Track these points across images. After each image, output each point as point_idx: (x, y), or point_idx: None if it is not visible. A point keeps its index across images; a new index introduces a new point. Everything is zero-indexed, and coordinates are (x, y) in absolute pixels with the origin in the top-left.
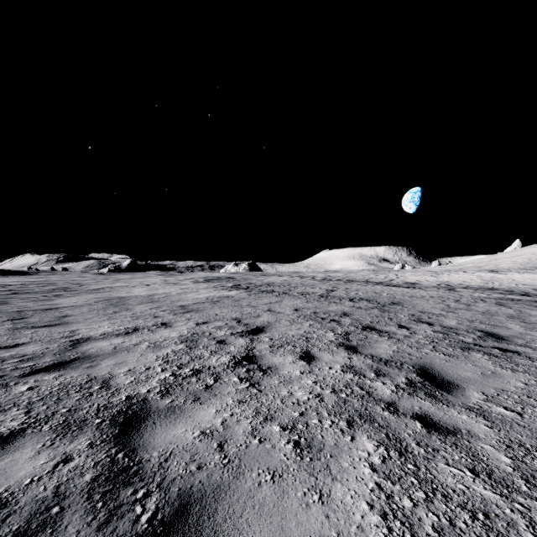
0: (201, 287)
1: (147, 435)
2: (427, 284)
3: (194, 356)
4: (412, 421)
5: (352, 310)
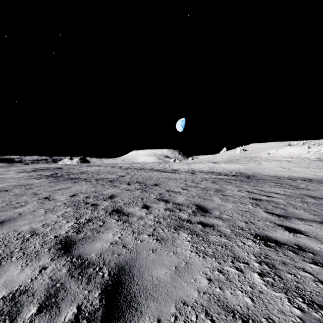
0: (17, 176)
1: None
2: (183, 170)
3: None
4: None
5: (121, 192)
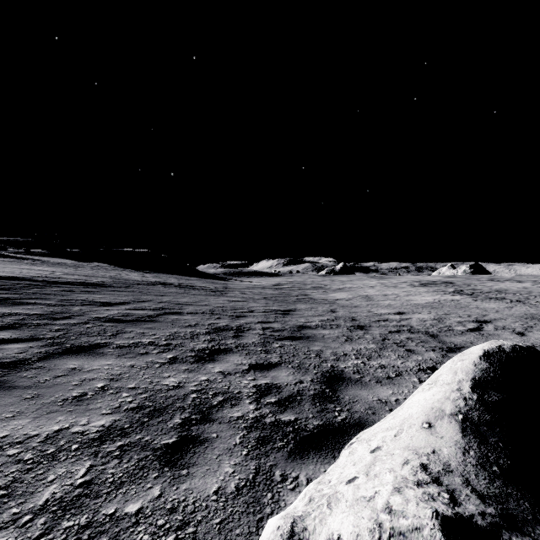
0: (421, 291)
1: (441, 338)
2: None
3: (445, 325)
4: None
5: None
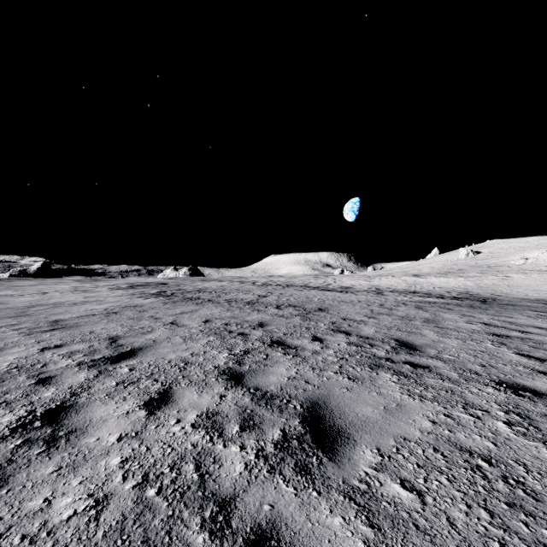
0: (114, 295)
1: None
2: (360, 288)
3: None
4: None
5: (272, 318)
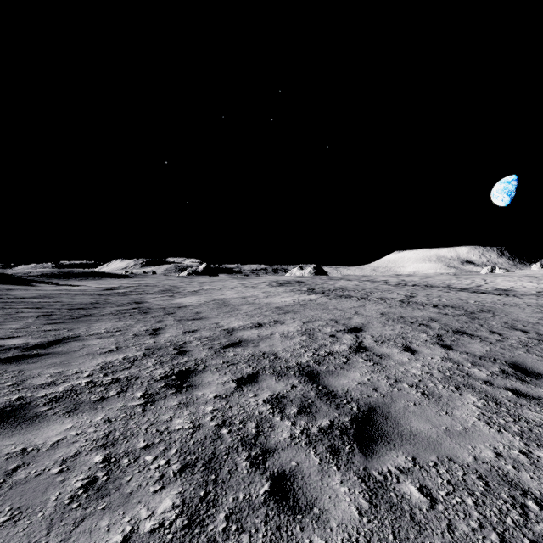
0: (280, 291)
1: (326, 381)
2: (524, 292)
3: (319, 344)
4: (504, 391)
5: (439, 316)
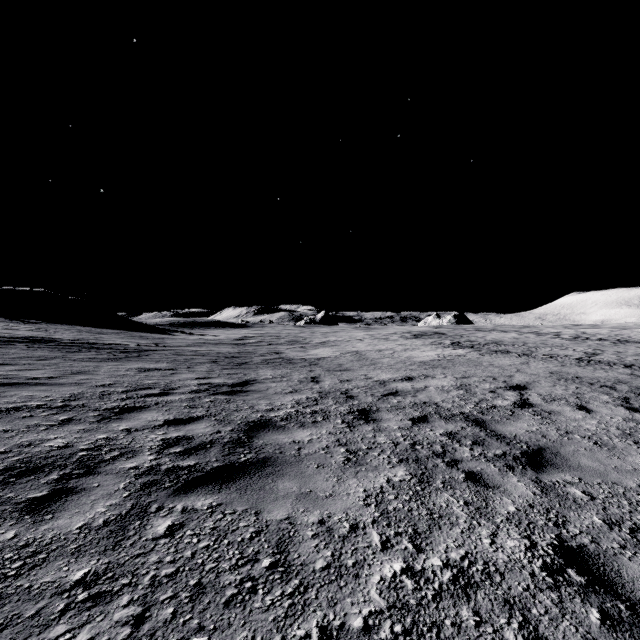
0: (418, 344)
1: (493, 427)
2: None
3: (479, 398)
4: None
5: (630, 377)
